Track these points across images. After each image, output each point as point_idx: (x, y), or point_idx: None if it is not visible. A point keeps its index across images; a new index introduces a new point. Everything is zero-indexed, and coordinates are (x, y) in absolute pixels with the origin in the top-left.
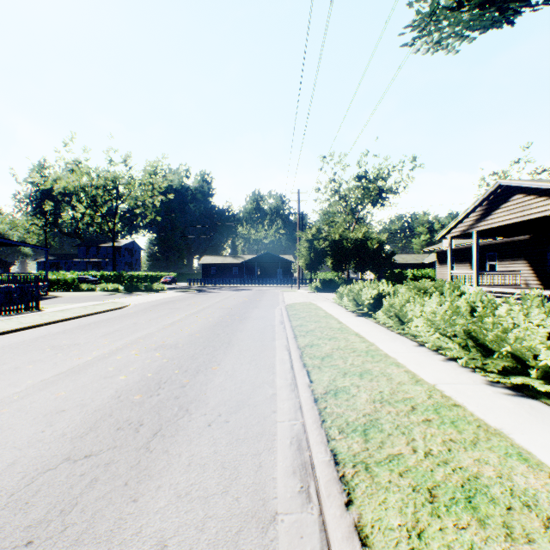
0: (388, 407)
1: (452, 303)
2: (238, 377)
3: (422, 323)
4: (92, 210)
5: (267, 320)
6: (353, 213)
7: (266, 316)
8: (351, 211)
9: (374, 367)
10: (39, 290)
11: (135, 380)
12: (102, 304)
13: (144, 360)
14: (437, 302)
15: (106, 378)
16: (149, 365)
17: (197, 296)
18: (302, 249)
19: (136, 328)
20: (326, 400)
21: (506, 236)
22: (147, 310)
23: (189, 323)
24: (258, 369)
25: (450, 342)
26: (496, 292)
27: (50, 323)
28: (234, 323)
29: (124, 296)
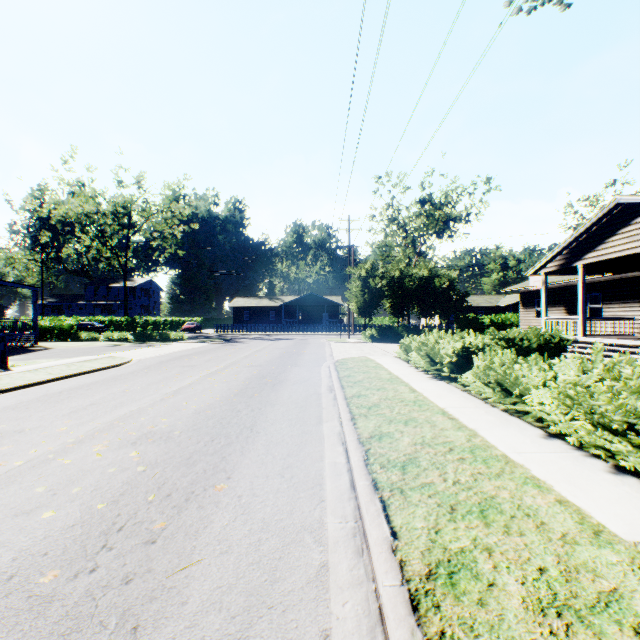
0: (584, 636)
1: (608, 372)
2: (257, 513)
3: (549, 399)
4: (99, 242)
5: (310, 384)
6: (414, 246)
7: (309, 379)
8: (413, 243)
9: (498, 490)
10: (7, 342)
11: (67, 522)
12: (95, 360)
13: (106, 468)
14: (578, 367)
15: (16, 517)
16: (108, 481)
17: (222, 348)
18: (353, 289)
19: (122, 400)
20: (437, 606)
21: (616, 272)
22: (151, 369)
23: (201, 391)
24: (294, 491)
25: (616, 439)
26: (611, 345)
27: (5, 391)
28: (264, 390)
29: (130, 347)
